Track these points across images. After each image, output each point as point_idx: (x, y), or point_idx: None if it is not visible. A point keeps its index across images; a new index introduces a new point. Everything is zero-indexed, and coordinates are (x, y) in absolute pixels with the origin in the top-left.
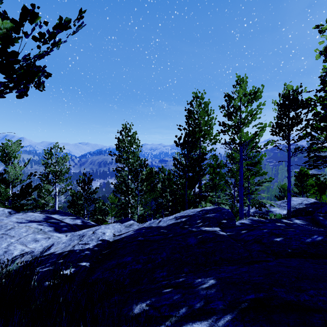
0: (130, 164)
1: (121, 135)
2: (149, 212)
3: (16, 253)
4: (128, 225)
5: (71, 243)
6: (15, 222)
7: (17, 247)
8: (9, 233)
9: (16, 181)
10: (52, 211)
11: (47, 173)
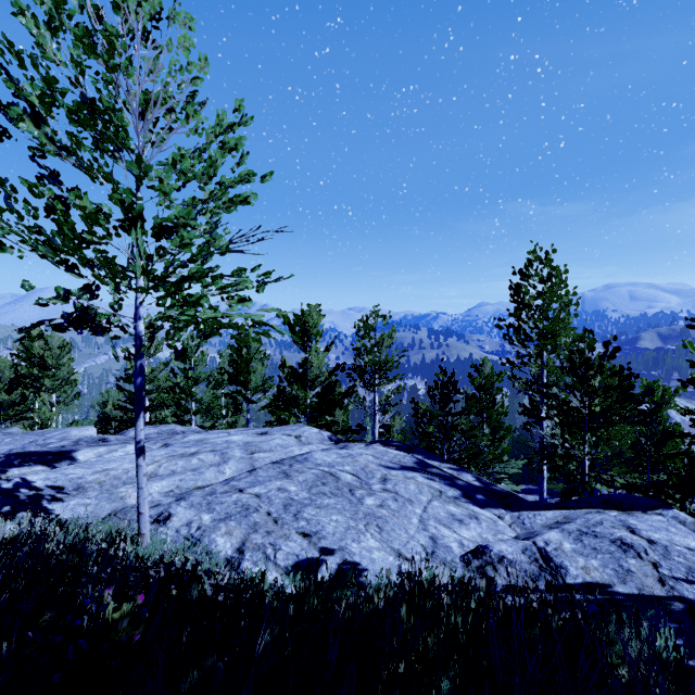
0: (559, 349)
1: (523, 278)
2: (630, 478)
3: (455, 547)
4: (693, 526)
5: (621, 564)
6: (377, 465)
7: (441, 530)
8: (399, 492)
9: (320, 379)
10: (401, 445)
11: (359, 367)
